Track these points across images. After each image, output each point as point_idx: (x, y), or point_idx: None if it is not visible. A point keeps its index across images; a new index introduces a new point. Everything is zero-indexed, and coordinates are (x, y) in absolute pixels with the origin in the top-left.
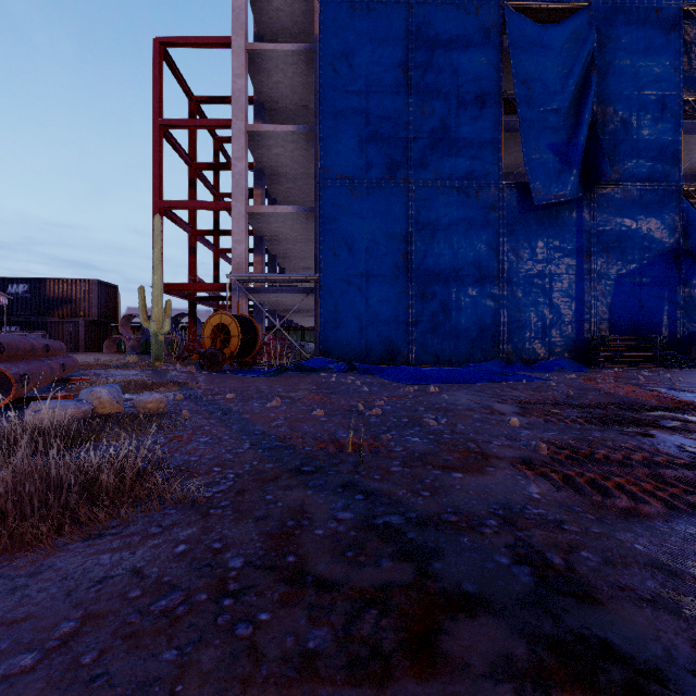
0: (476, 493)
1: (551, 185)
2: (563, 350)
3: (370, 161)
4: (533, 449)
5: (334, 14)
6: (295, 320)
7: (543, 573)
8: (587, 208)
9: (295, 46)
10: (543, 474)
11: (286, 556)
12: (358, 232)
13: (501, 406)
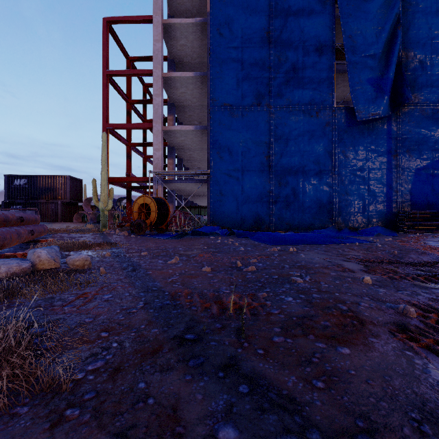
0: (378, 383)
1: (369, 107)
2: (378, 221)
3: (244, 94)
4: (401, 312)
5: None
6: (195, 201)
7: None
8: (395, 122)
9: (194, 20)
10: (430, 348)
11: None
12: (236, 141)
13: (349, 264)
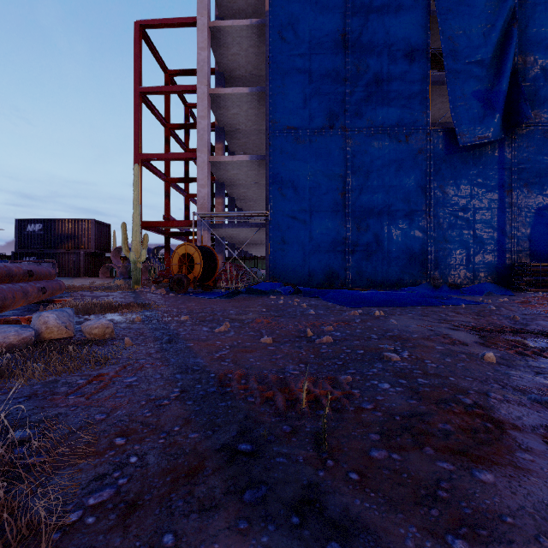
0: None
1: (475, 128)
2: (486, 276)
3: (312, 113)
4: None
5: None
6: (250, 251)
7: None
8: (509, 148)
9: (249, 21)
10: None
11: None
12: (302, 174)
13: (458, 333)
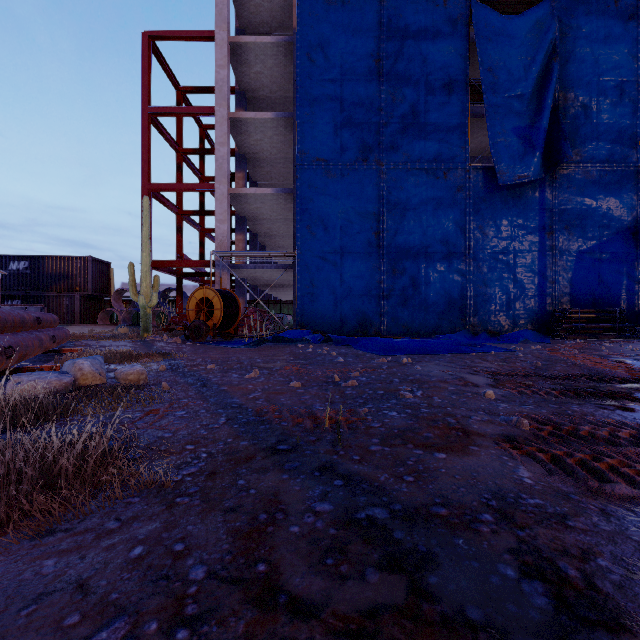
0: (464, 478)
1: (515, 166)
2: (527, 322)
3: (344, 145)
4: (514, 425)
5: (310, 8)
6: (274, 294)
7: (560, 592)
8: (549, 188)
9: (274, 38)
10: (530, 454)
11: (256, 563)
12: (333, 211)
13: (474, 377)
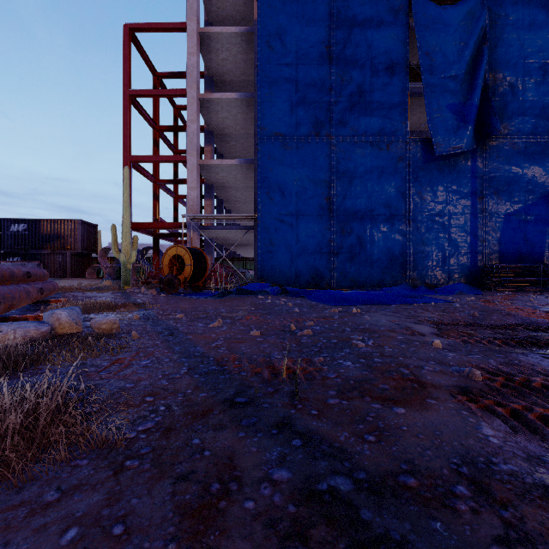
0: (427, 437)
1: (450, 139)
2: (460, 276)
3: (299, 121)
4: (466, 376)
5: (269, 1)
6: (238, 252)
7: None
8: (480, 158)
9: (237, 29)
10: (488, 408)
11: None
12: (289, 179)
13: (419, 327)
